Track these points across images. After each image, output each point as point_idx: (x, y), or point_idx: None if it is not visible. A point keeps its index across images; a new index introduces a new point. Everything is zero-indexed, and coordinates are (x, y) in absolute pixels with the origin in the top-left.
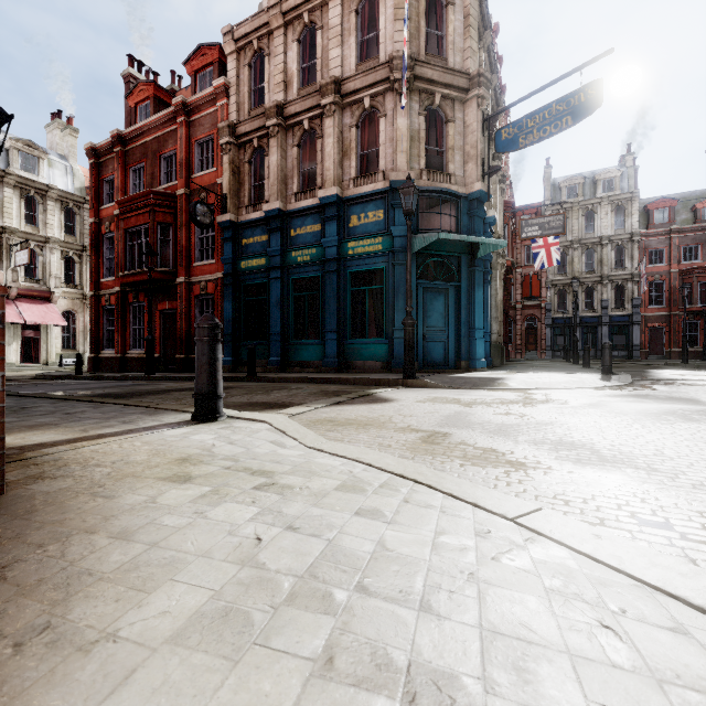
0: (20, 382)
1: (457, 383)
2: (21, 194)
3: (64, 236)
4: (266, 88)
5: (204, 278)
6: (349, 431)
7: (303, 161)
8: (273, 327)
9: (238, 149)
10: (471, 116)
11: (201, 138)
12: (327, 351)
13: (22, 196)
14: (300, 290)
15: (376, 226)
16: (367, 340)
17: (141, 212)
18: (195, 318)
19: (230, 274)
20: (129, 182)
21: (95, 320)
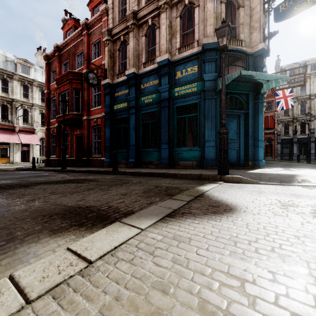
0: None
1: (264, 179)
2: (21, 84)
3: (41, 103)
4: (127, 6)
5: (96, 116)
6: None
7: (148, 45)
8: (131, 141)
9: (113, 44)
10: (255, 2)
11: (94, 41)
12: (162, 155)
13: (21, 85)
14: (146, 120)
15: (193, 76)
16: (187, 148)
17: (65, 83)
18: (92, 138)
19: (108, 113)
20: (62, 70)
21: (47, 141)
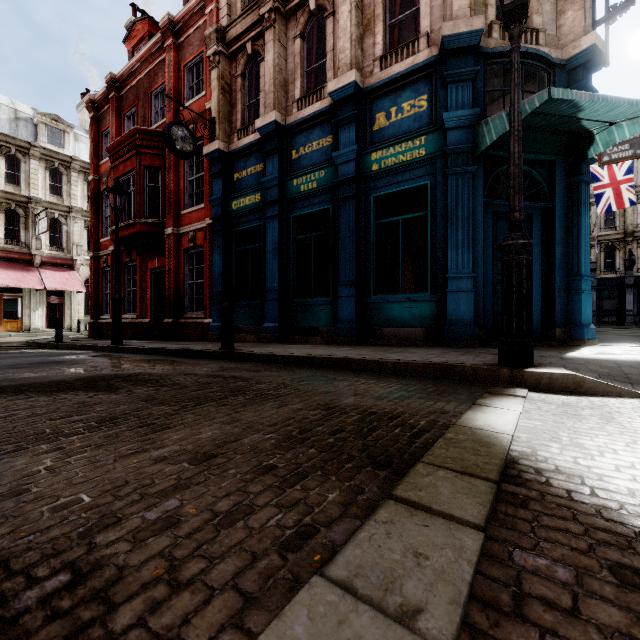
0: None
1: None
2: (46, 166)
3: (87, 206)
4: None
5: (193, 227)
6: None
7: (309, 59)
8: (268, 281)
9: (230, 62)
10: None
11: (190, 60)
12: (340, 313)
13: (47, 168)
14: (304, 232)
15: (415, 122)
16: (401, 295)
17: (128, 156)
18: (184, 276)
19: (218, 217)
20: (123, 130)
21: (94, 283)
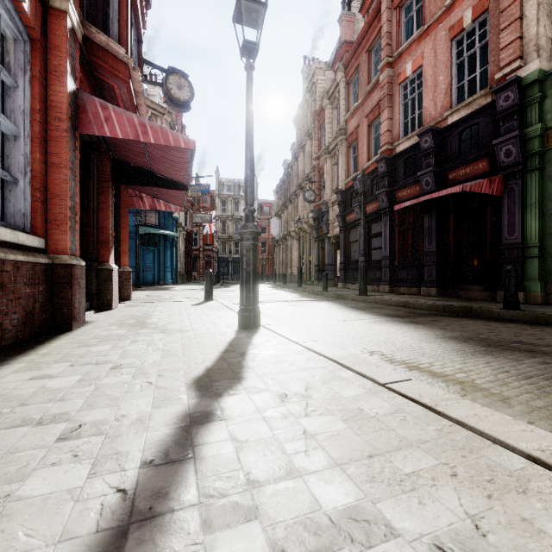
0: None
1: (157, 289)
2: None
3: None
4: None
5: None
6: None
7: None
8: None
9: None
10: None
11: None
12: None
13: None
14: None
15: None
16: None
17: None
18: None
19: None
20: None
21: None
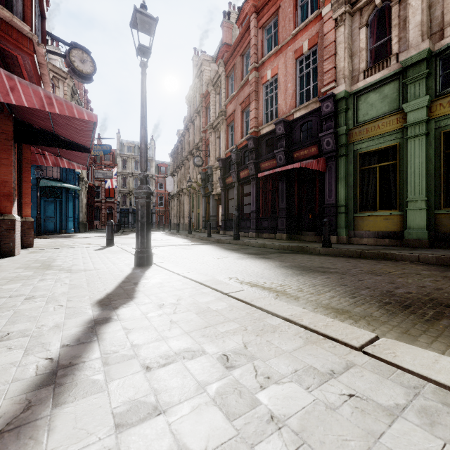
0: None
1: (59, 237)
2: None
3: None
4: None
5: None
6: None
7: None
8: None
9: None
10: None
11: None
12: None
13: None
14: None
15: None
16: None
17: None
18: None
19: None
20: None
21: None
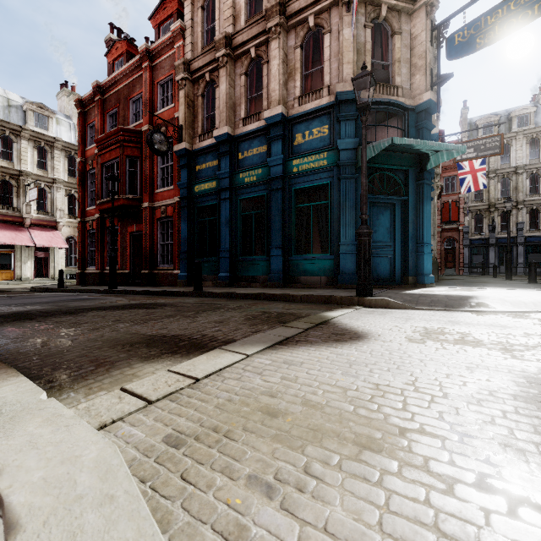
0: (2, 294)
1: (423, 302)
2: (34, 145)
3: (67, 178)
4: (216, 25)
5: (164, 203)
6: (322, 502)
7: (250, 89)
8: (222, 244)
9: (193, 85)
10: (419, 26)
11: (162, 79)
12: (272, 266)
13: (35, 147)
14: (247, 210)
15: (321, 142)
16: (312, 255)
17: (113, 147)
18: (157, 238)
19: (185, 197)
20: (107, 125)
21: (81, 242)
